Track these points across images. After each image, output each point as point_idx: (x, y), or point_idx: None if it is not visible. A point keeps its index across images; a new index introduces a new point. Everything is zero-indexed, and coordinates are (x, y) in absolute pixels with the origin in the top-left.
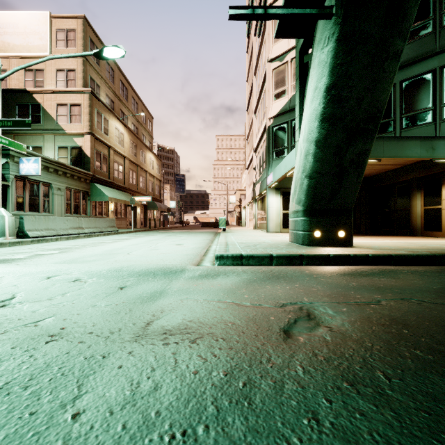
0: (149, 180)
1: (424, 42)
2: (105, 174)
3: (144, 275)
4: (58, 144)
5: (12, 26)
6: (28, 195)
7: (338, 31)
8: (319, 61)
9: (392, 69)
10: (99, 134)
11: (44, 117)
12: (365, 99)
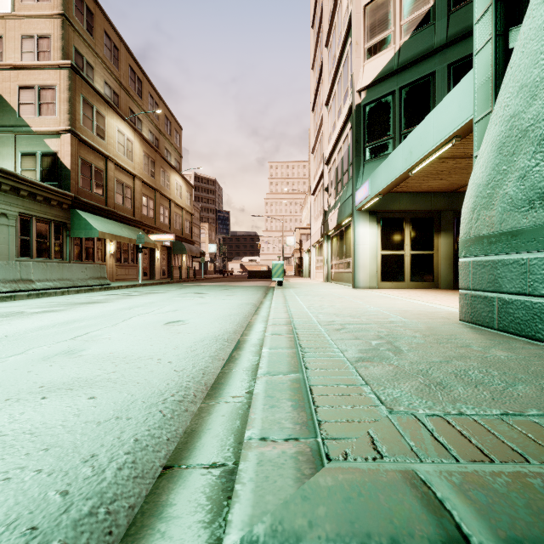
0: (174, 213)
1: None
2: (99, 199)
3: None
4: (21, 149)
5: None
6: None
7: None
8: None
9: None
10: (88, 136)
11: None
12: None
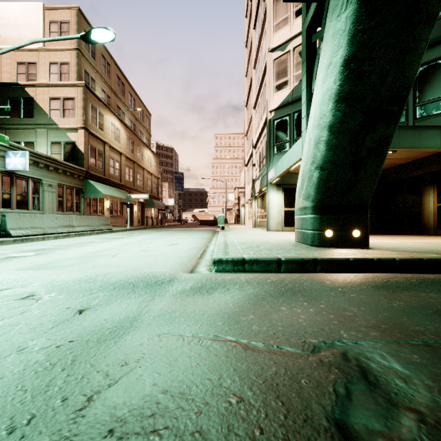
0: (146, 177)
1: (440, 24)
2: (100, 171)
3: (120, 288)
4: (51, 139)
5: (4, 18)
6: (16, 192)
7: None
8: (334, 31)
9: (424, 36)
10: (94, 129)
11: (36, 111)
12: (390, 75)
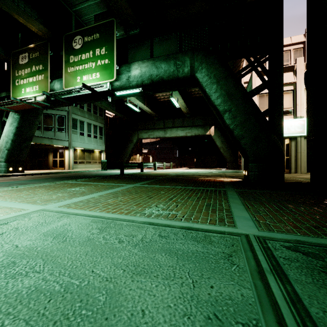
0: None
1: None
2: None
3: None
4: None
5: None
6: None
7: (21, 116)
8: (14, 116)
9: (36, 127)
10: None
11: None
12: (29, 132)
